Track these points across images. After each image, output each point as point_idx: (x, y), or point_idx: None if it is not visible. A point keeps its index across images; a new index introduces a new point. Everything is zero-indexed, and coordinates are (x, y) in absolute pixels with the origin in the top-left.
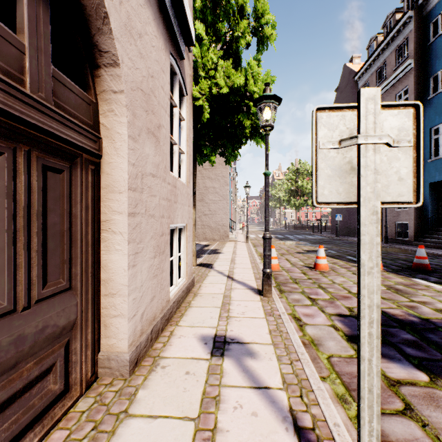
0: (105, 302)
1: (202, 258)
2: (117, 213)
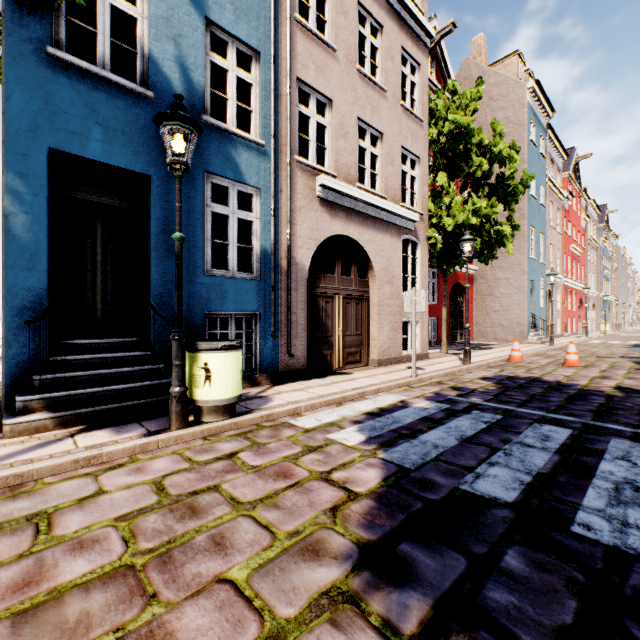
0: (371, 342)
1: (460, 351)
2: (374, 314)
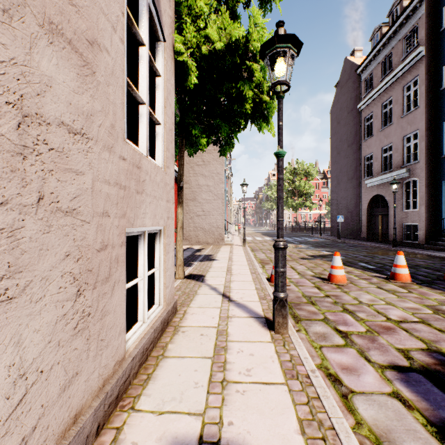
0: None
1: (192, 267)
2: None
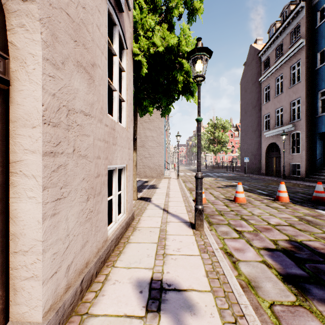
0: (15, 261)
1: (142, 192)
2: (29, 152)
